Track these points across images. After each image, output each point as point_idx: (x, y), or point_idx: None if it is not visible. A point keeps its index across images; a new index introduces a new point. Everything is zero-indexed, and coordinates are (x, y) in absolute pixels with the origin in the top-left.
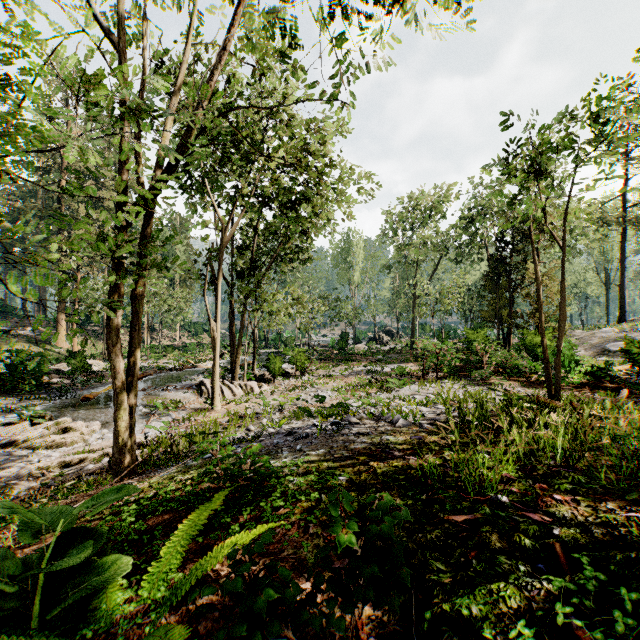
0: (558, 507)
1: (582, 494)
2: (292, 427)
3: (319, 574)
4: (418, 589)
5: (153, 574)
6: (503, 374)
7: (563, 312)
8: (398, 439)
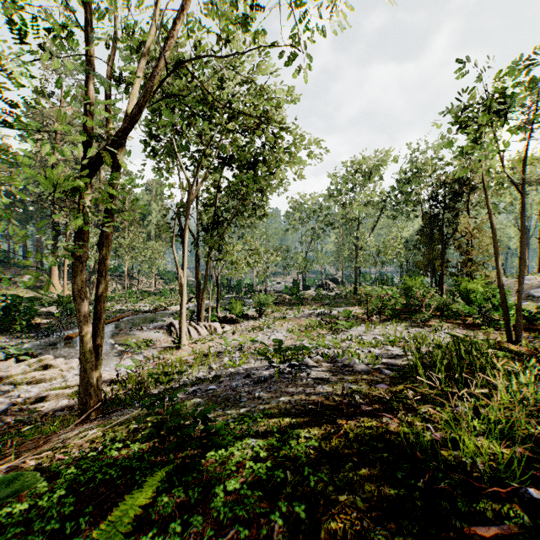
0: None
1: None
2: (251, 367)
3: None
4: None
5: None
6: (440, 317)
7: (523, 257)
8: (362, 388)
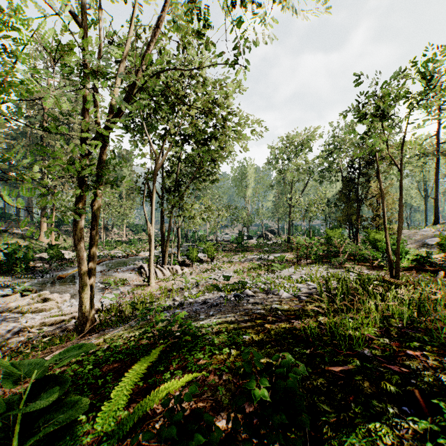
0: (411, 360)
1: (428, 350)
2: (205, 298)
3: (236, 418)
4: (310, 427)
5: (105, 412)
6: (353, 260)
7: (401, 216)
8: (284, 307)
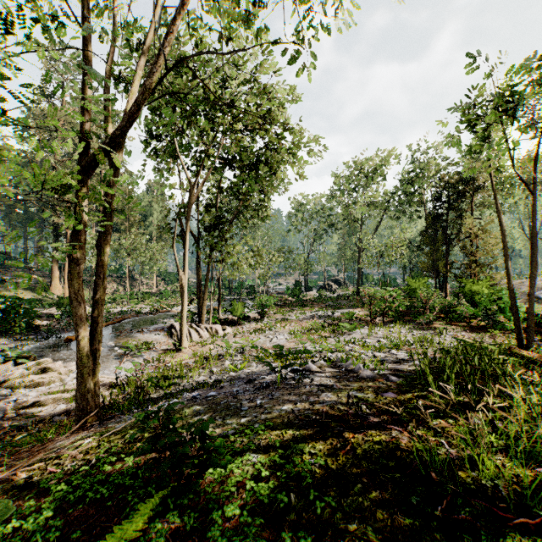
0: None
1: None
2: (252, 371)
3: None
4: None
5: None
6: (444, 319)
7: (534, 259)
8: (368, 396)
